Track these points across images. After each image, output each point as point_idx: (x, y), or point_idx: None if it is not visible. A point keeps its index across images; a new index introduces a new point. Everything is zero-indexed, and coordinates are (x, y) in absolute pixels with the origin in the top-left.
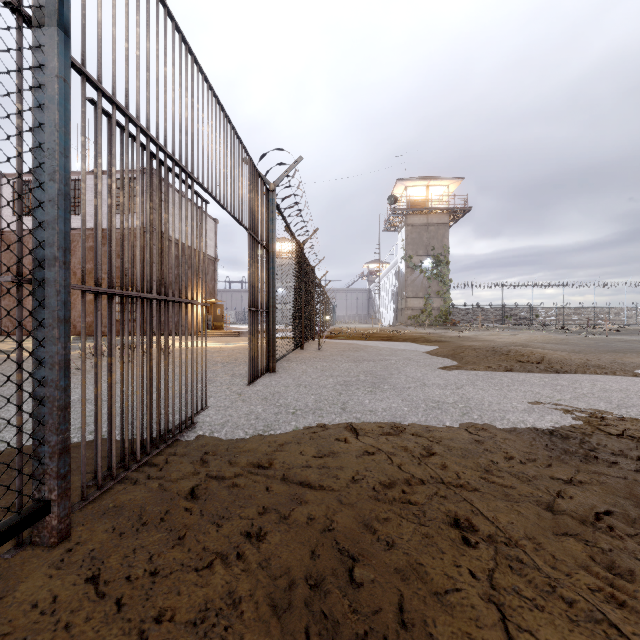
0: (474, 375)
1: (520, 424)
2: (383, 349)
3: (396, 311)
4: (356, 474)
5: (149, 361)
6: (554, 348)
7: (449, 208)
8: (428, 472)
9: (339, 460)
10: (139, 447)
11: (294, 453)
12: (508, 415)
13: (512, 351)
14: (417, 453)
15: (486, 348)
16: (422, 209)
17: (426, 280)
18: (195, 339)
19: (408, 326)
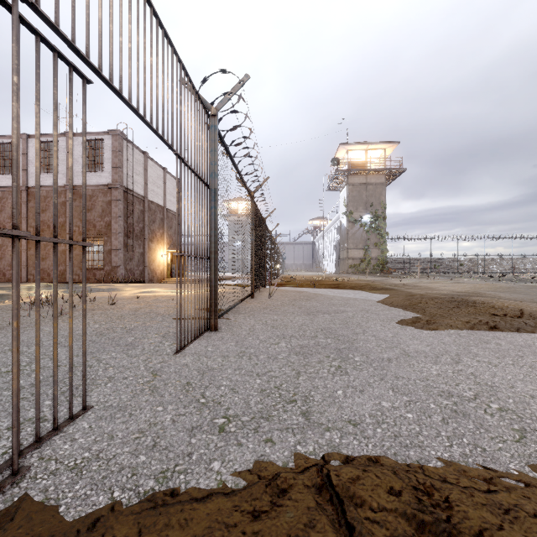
0: (457, 336)
1: None
2: (334, 298)
3: (338, 261)
4: None
5: None
6: (510, 297)
7: (386, 169)
8: None
9: None
10: None
11: None
12: None
13: (478, 302)
14: None
15: (445, 298)
16: (362, 170)
17: (365, 233)
18: (154, 286)
19: (349, 274)
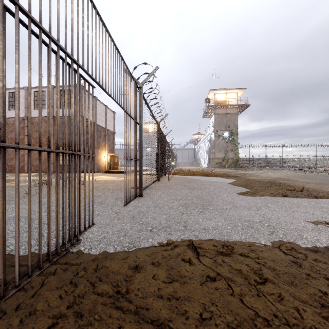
0: (264, 199)
1: (317, 243)
2: (204, 181)
3: (209, 160)
4: (203, 310)
5: (30, 200)
6: (304, 181)
7: (238, 105)
8: (270, 309)
9: (186, 288)
10: (18, 274)
11: (148, 277)
12: (304, 234)
13: (282, 183)
14: (251, 279)
15: (265, 181)
16: (223, 105)
17: (225, 143)
18: (102, 175)
19: (216, 168)
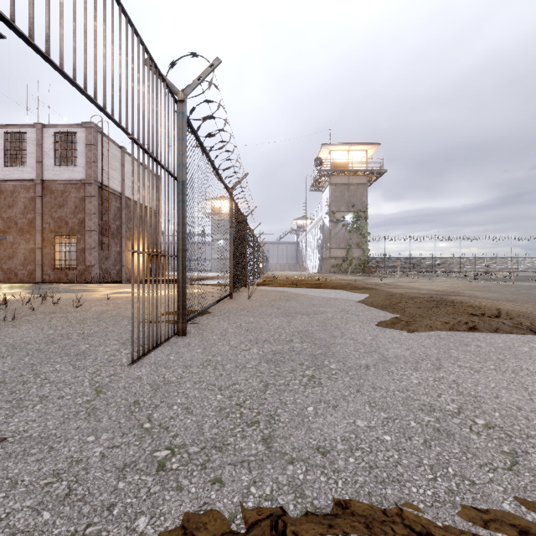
0: (437, 337)
1: None
2: (315, 298)
3: (321, 260)
4: None
5: None
6: (486, 296)
7: (367, 170)
8: None
9: None
10: None
11: None
12: None
13: (456, 302)
14: None
15: (424, 297)
16: (344, 170)
17: (347, 233)
18: (130, 287)
19: (332, 273)
